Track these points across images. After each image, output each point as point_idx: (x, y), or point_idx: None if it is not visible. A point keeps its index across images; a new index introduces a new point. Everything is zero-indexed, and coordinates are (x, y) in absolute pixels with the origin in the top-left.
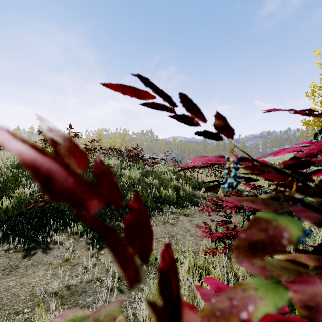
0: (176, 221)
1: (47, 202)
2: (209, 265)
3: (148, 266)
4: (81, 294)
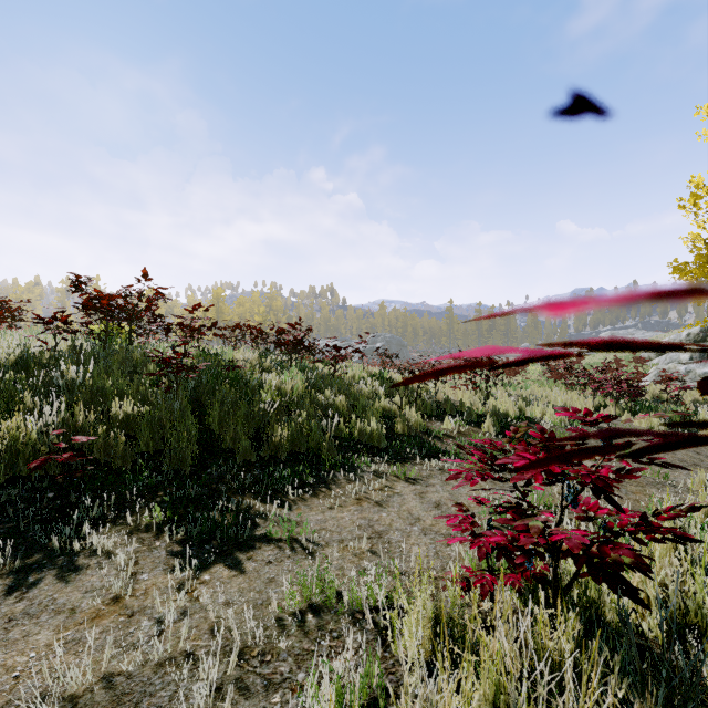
0: (388, 495)
1: (81, 451)
2: (475, 622)
3: (319, 616)
4: (140, 702)
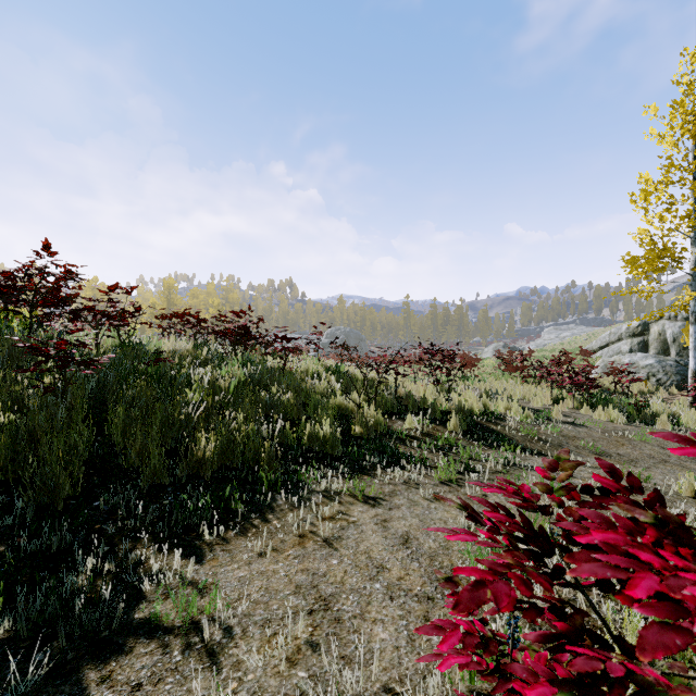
0: (342, 527)
1: None
2: None
3: None
4: None
